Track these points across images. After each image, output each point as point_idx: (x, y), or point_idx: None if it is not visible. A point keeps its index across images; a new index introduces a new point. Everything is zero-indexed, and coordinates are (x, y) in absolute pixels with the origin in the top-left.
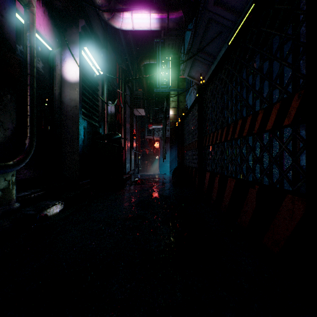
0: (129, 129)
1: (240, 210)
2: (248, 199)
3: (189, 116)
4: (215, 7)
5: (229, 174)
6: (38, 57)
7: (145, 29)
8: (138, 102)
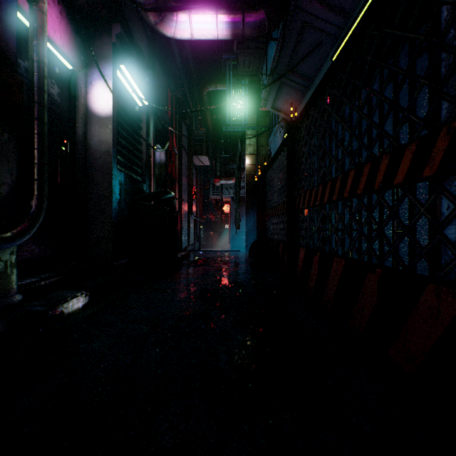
0: (186, 185)
1: (353, 305)
2: (366, 290)
3: (274, 166)
4: (312, 6)
5: (334, 252)
6: (52, 79)
7: (210, 38)
8: (199, 147)
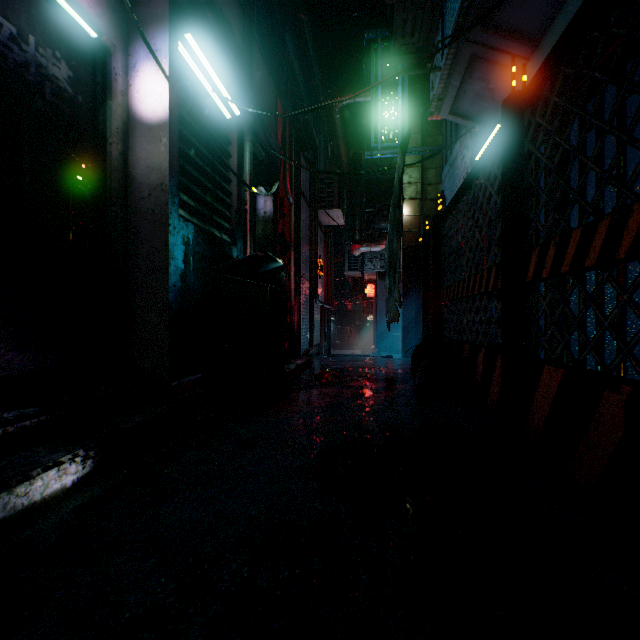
0: (307, 254)
1: None
2: None
3: (462, 204)
4: None
5: None
6: (56, 50)
7: None
8: (328, 196)
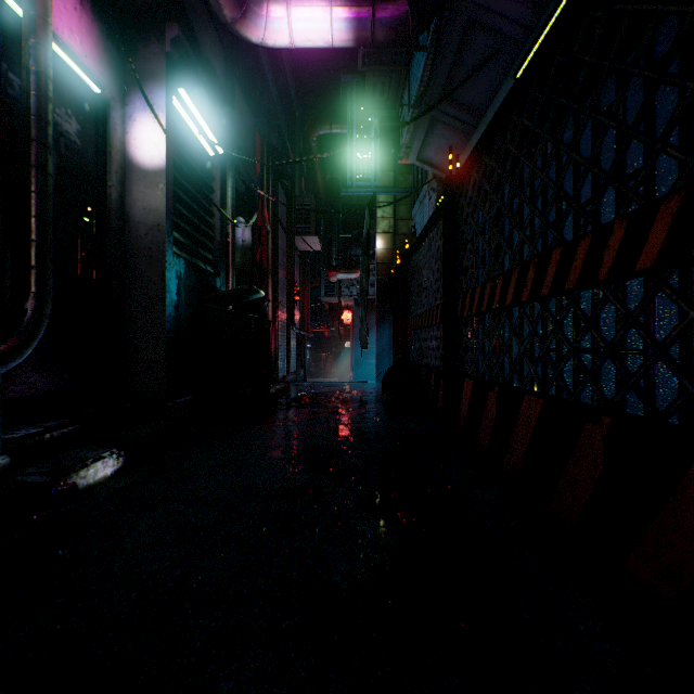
0: (284, 280)
1: (559, 476)
2: (582, 452)
3: (421, 249)
4: None
5: (524, 386)
6: (68, 108)
7: (321, 45)
8: (305, 222)
